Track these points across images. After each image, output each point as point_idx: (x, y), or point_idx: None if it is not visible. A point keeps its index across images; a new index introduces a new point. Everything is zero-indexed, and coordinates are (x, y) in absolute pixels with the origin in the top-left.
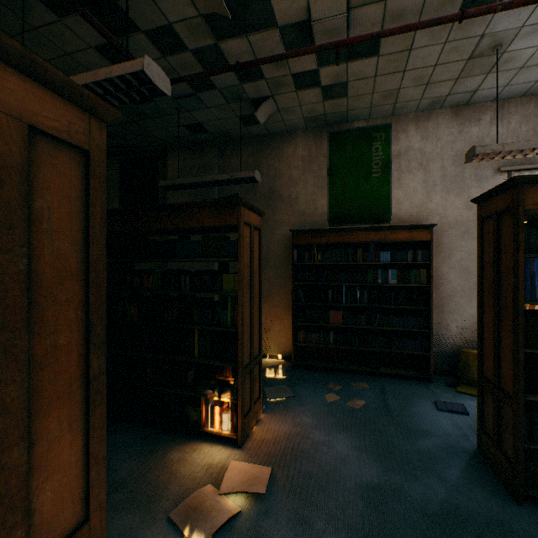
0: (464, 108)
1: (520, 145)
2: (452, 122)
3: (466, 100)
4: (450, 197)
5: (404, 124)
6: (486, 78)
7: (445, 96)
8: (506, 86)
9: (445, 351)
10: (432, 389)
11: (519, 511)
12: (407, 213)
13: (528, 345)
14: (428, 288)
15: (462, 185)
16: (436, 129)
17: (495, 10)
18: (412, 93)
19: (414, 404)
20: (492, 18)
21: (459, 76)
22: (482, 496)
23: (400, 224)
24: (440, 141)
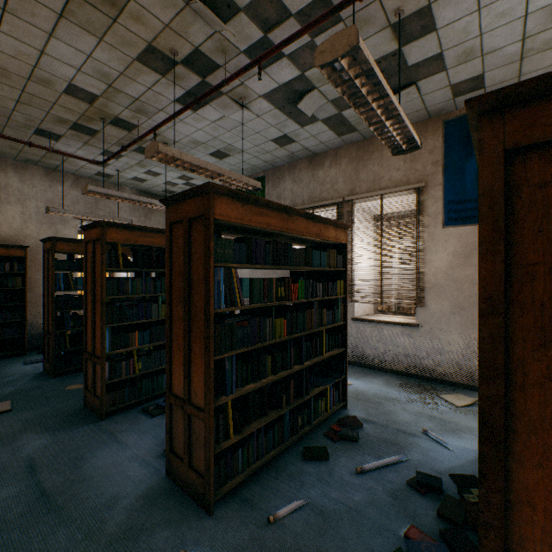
0: (54, 171)
1: (75, 213)
2: (46, 178)
3: (55, 168)
4: (44, 228)
5: (5, 166)
6: (64, 163)
7: (38, 161)
8: (78, 171)
9: (41, 333)
10: (26, 358)
11: (53, 380)
12: (7, 234)
13: (59, 309)
14: (25, 290)
15: (53, 221)
16: (33, 179)
17: (50, 151)
18: (9, 151)
19: (7, 367)
20: (56, 144)
21: (45, 156)
22: (36, 382)
23: (1, 242)
24: (37, 188)
